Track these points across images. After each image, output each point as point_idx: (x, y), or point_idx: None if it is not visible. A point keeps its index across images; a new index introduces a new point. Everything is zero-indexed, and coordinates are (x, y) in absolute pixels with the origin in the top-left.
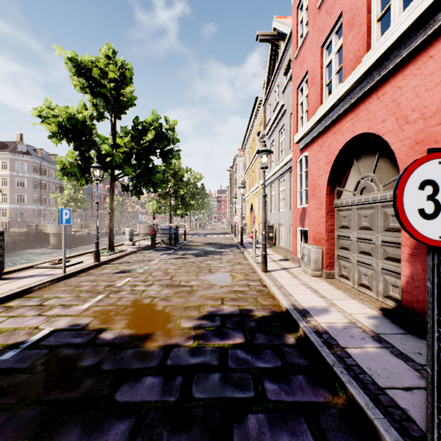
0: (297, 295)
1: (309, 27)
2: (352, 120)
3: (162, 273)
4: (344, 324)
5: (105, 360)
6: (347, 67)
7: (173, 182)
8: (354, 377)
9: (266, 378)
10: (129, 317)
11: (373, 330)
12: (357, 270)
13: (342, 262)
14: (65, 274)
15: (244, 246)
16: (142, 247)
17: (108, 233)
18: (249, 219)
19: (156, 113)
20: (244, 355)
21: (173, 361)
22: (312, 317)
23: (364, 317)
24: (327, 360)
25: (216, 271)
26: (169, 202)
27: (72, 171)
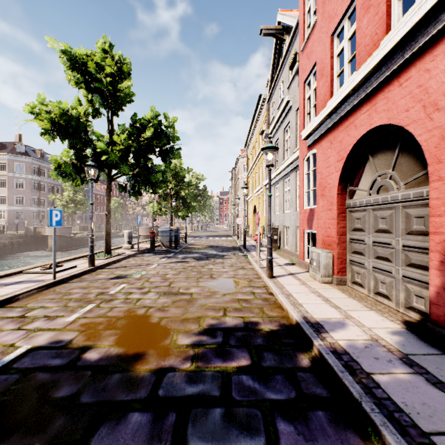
0: (307, 305)
1: (318, 15)
2: (368, 112)
3: (160, 279)
4: (364, 341)
5: (84, 389)
6: (362, 54)
7: (174, 183)
8: (388, 416)
9: (278, 415)
10: (120, 331)
11: (400, 349)
12: (373, 277)
13: (355, 268)
14: (55, 280)
15: (247, 249)
16: (141, 250)
17: (105, 236)
18: (252, 221)
19: (155, 110)
20: (250, 383)
21: (166, 390)
22: (327, 332)
23: (386, 332)
24: (352, 391)
25: (218, 277)
26: (170, 204)
27: (67, 171)
